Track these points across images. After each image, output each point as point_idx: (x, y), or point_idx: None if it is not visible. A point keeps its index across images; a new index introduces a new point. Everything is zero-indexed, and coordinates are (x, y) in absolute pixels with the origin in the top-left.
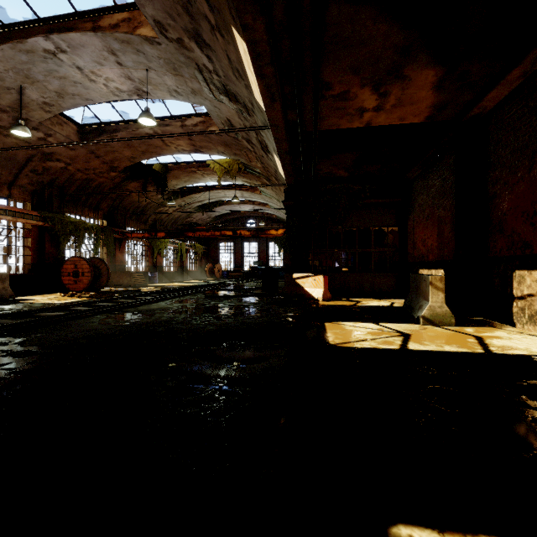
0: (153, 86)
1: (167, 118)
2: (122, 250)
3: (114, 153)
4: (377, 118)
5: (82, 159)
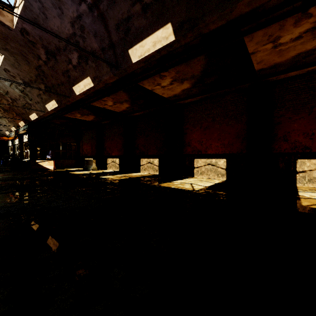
0: None
1: None
2: None
3: None
4: (79, 118)
5: None
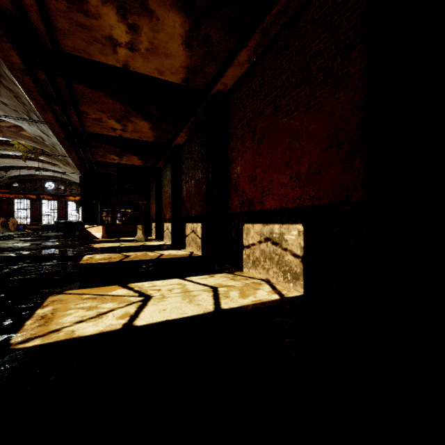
0: None
1: None
2: None
3: None
4: (122, 162)
5: None
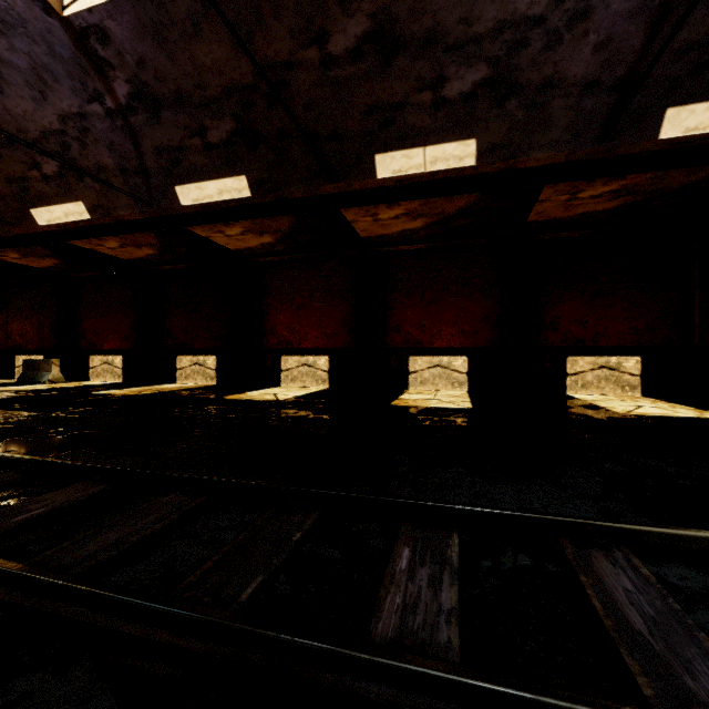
0: None
1: None
2: None
3: None
4: (12, 260)
5: None
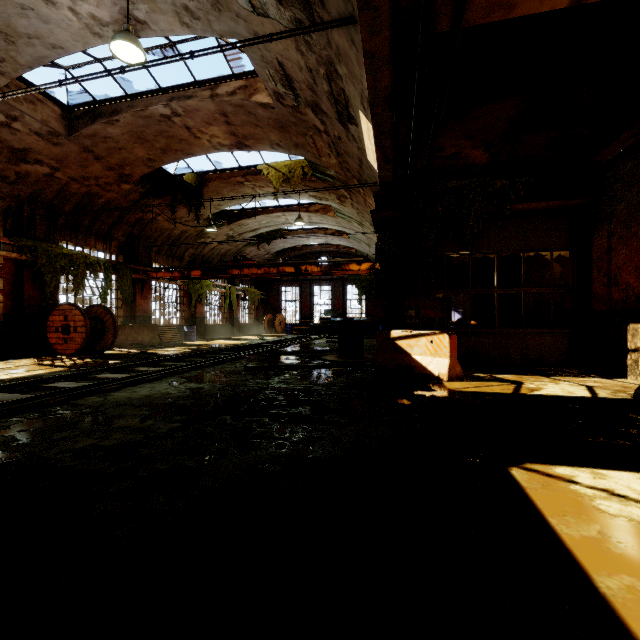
0: (149, 4)
1: (189, 86)
2: (146, 295)
3: (121, 153)
4: None
5: (75, 162)
